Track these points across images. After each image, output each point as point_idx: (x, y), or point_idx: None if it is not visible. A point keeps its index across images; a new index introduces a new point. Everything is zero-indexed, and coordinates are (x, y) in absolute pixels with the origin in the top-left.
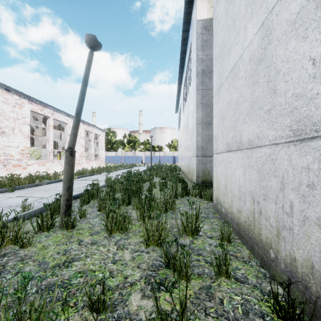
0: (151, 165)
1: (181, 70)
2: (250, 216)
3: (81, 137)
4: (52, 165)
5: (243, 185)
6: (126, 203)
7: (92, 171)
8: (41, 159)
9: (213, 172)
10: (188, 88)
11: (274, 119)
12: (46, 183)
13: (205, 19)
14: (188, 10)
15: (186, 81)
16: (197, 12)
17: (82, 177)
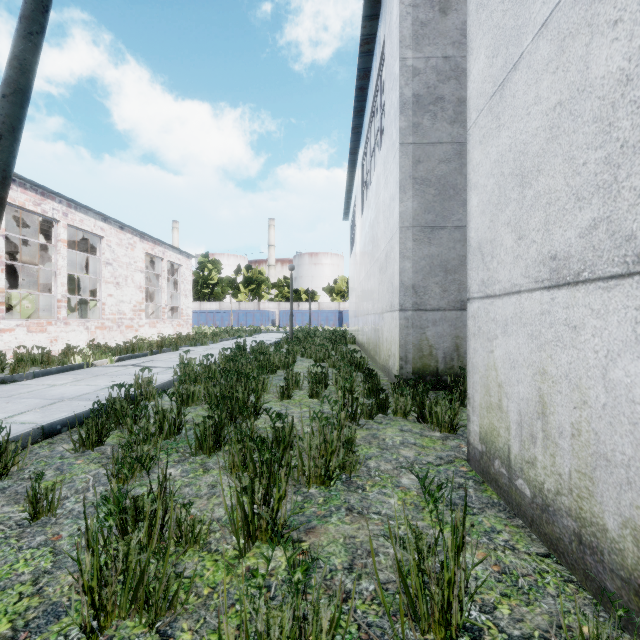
0: (291, 331)
1: (357, 119)
2: None
3: (137, 269)
4: (66, 331)
5: None
6: (208, 446)
7: (159, 343)
8: (40, 317)
9: (471, 354)
10: (374, 154)
11: None
12: (31, 376)
13: None
14: None
15: (370, 141)
16: None
17: (131, 359)
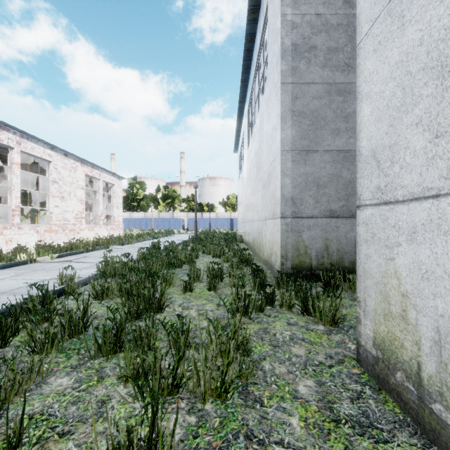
0: (195, 233)
1: (245, 75)
2: None
3: (79, 186)
4: (19, 234)
5: None
6: (107, 349)
7: (95, 243)
8: None
9: (362, 259)
10: (258, 99)
11: None
12: None
13: None
14: None
15: (255, 90)
16: None
17: (70, 256)
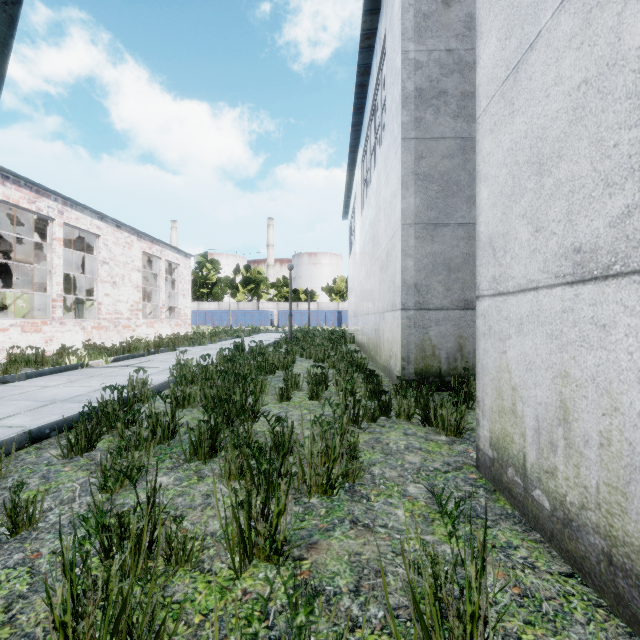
0: (290, 331)
1: (357, 117)
2: None
3: (134, 268)
4: (61, 331)
5: None
6: (203, 452)
7: (156, 343)
8: (35, 317)
9: (481, 354)
10: (375, 151)
11: None
12: (24, 377)
13: None
14: None
15: (370, 138)
16: None
17: (128, 359)
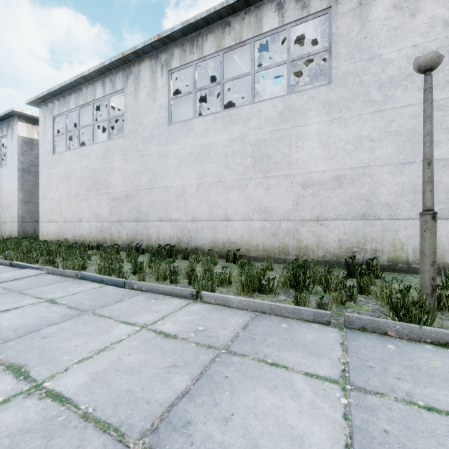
0: None
1: None
2: (57, 238)
3: None
4: None
5: (55, 231)
6: None
7: None
8: None
9: (40, 229)
10: None
11: (62, 217)
12: None
13: (25, 137)
14: (7, 116)
15: None
16: (19, 130)
17: None
